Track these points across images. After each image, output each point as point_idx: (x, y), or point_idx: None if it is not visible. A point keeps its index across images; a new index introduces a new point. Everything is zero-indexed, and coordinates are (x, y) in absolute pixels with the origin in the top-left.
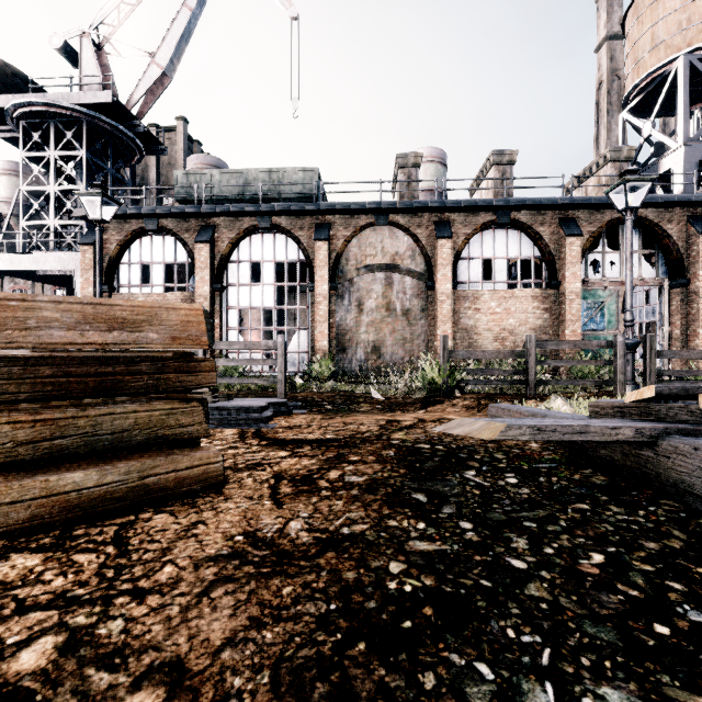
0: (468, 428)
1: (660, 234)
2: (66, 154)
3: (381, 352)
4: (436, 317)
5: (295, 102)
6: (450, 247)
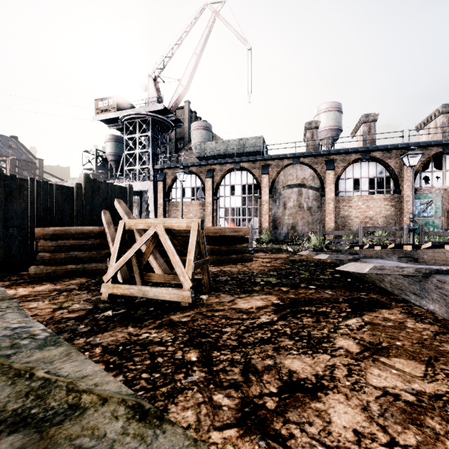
0: (303, 253)
1: None
2: (143, 135)
3: (295, 229)
4: (325, 211)
5: (249, 94)
6: (333, 174)
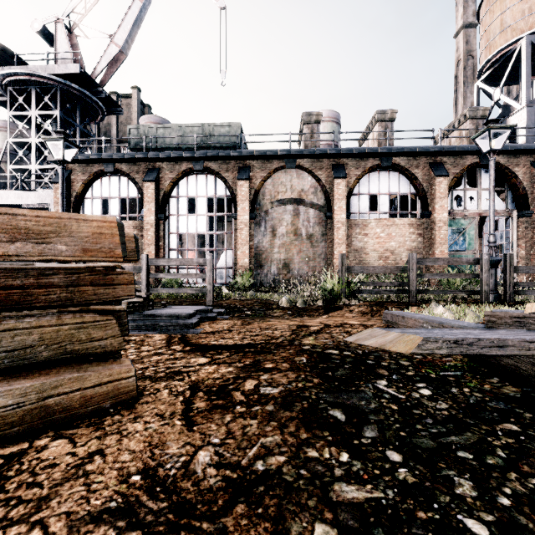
0: (381, 339)
1: (509, 175)
2: (44, 113)
3: (290, 268)
4: (333, 240)
5: (223, 73)
6: (344, 185)
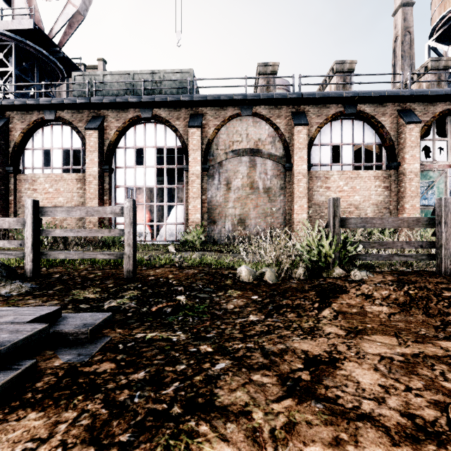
0: None
1: None
2: None
3: (246, 224)
4: (293, 194)
5: (179, 34)
6: (306, 133)
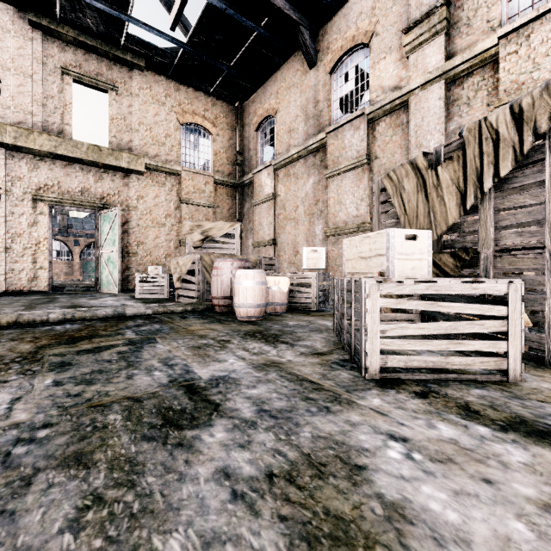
0: None
1: None
2: None
3: None
4: None
5: None
6: None
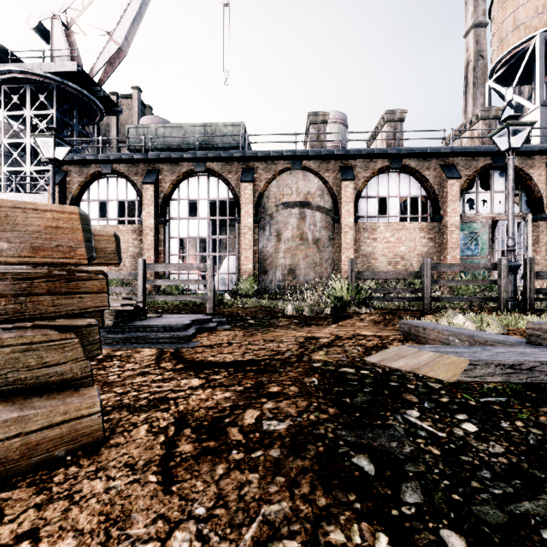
0: (413, 360)
1: (524, 177)
2: (39, 113)
3: (295, 274)
4: (340, 245)
5: (226, 72)
6: (352, 187)
